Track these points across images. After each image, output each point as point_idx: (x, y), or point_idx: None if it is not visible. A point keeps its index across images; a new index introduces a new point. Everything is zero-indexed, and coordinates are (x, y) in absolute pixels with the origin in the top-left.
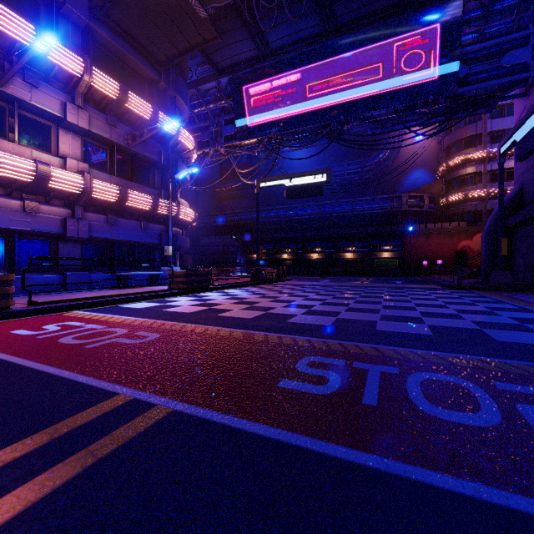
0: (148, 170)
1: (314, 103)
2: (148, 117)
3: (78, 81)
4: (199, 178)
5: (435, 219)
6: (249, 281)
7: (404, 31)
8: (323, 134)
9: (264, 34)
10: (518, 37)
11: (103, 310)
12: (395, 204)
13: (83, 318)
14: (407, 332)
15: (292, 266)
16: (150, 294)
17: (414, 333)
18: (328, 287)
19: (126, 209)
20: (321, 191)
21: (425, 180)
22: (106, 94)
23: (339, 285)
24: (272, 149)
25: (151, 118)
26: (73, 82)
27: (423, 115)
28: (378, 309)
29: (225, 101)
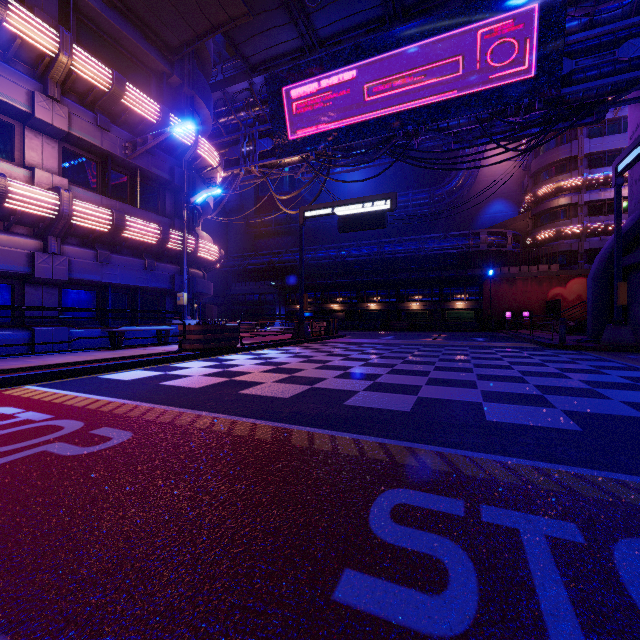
0: (157, 192)
1: (374, 109)
2: (154, 119)
3: (51, 63)
4: (230, 210)
5: (520, 261)
6: (291, 338)
7: (491, 13)
8: (385, 150)
9: (309, 17)
10: (639, 21)
11: (70, 385)
12: (471, 243)
13: (28, 399)
14: (539, 425)
15: (345, 319)
16: (150, 357)
17: (551, 427)
18: (393, 346)
19: (123, 241)
20: (384, 222)
21: (507, 214)
22: (93, 84)
23: (406, 344)
24: (320, 169)
25: (158, 122)
26: (44, 63)
27: (515, 124)
28: (473, 381)
29: (260, 107)
